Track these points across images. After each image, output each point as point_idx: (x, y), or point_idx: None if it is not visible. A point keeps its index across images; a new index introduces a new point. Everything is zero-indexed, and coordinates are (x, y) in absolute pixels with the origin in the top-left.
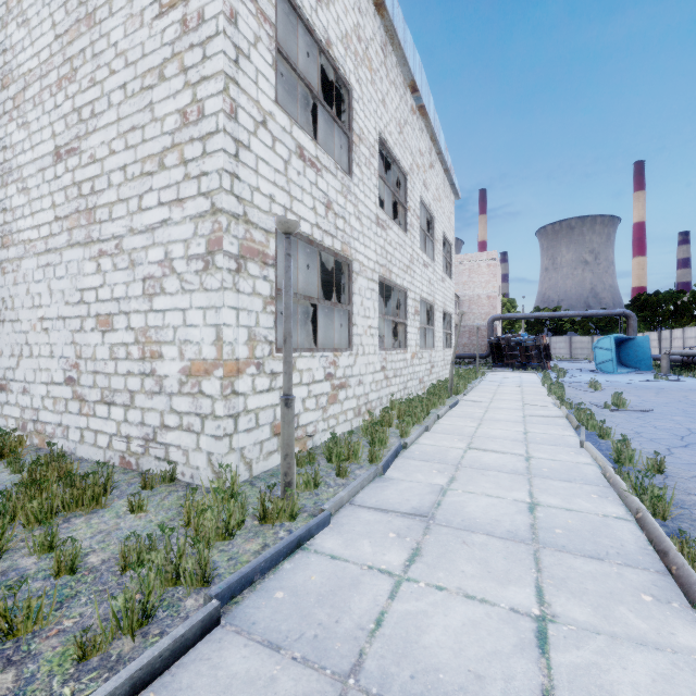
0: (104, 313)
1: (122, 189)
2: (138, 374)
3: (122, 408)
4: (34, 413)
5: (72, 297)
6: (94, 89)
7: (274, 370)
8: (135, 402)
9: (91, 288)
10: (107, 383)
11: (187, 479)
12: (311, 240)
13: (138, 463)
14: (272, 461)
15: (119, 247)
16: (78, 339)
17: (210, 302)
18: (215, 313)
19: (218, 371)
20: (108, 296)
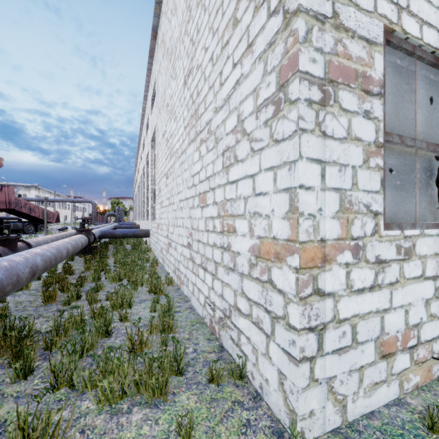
0: (202, 192)
1: (210, 77)
2: (219, 247)
3: (210, 275)
4: (178, 264)
5: (189, 182)
6: (197, 11)
7: (380, 256)
8: (217, 274)
9: (197, 173)
10: (203, 251)
11: (256, 385)
12: (437, 59)
13: (219, 334)
14: (377, 397)
15: (209, 131)
16: (192, 214)
17: (281, 158)
18: (288, 171)
19: (291, 258)
20: (204, 176)
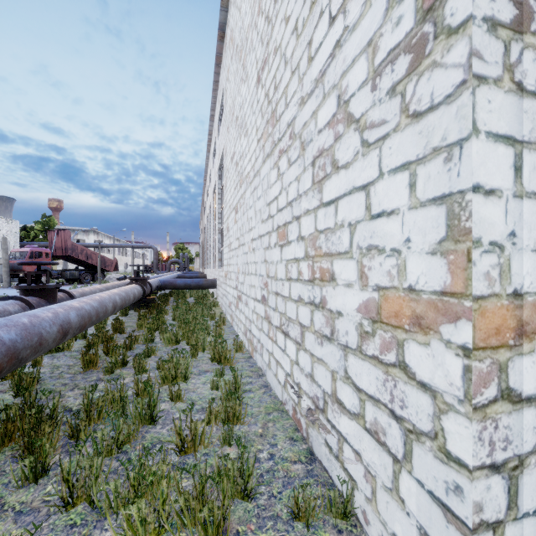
0: (282, 224)
1: (294, 57)
2: (307, 303)
3: (294, 344)
4: (249, 324)
5: (264, 214)
6: None
7: None
8: (304, 342)
9: (274, 199)
10: (283, 308)
11: (372, 535)
12: None
13: (307, 432)
14: None
15: (291, 135)
16: (267, 257)
17: (427, 142)
18: (444, 164)
19: (452, 327)
20: (284, 202)
